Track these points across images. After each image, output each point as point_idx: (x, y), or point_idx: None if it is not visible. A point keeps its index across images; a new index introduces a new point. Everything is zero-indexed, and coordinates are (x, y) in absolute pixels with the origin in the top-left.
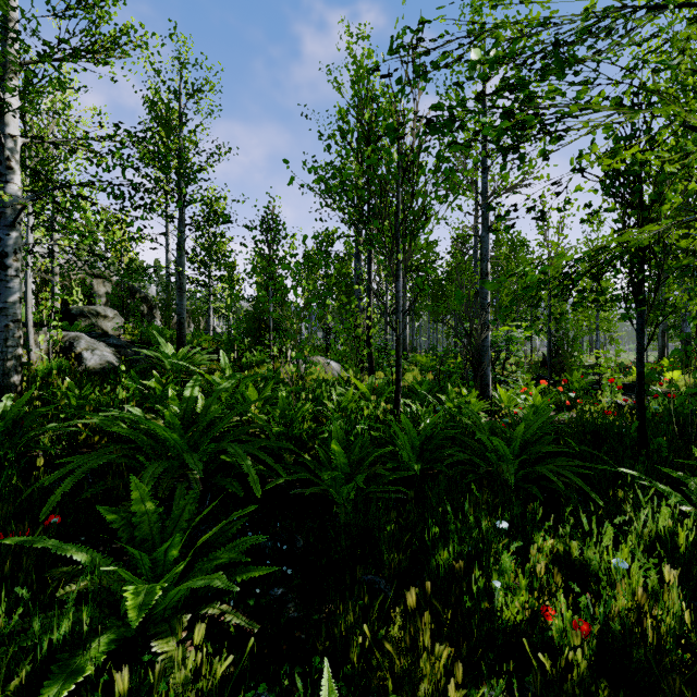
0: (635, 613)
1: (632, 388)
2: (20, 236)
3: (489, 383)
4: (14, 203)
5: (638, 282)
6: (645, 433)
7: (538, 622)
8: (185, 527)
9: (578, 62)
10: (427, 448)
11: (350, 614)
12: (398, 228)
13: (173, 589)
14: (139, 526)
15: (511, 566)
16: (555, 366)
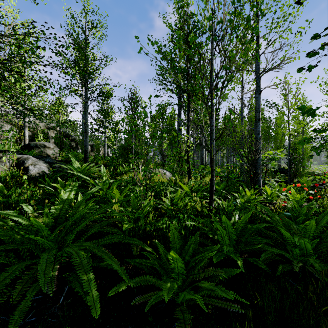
0: None
1: None
2: None
3: (260, 185)
4: None
5: None
6: None
7: None
8: None
9: None
10: (240, 239)
11: None
12: (211, 83)
13: None
14: None
15: None
16: (291, 174)
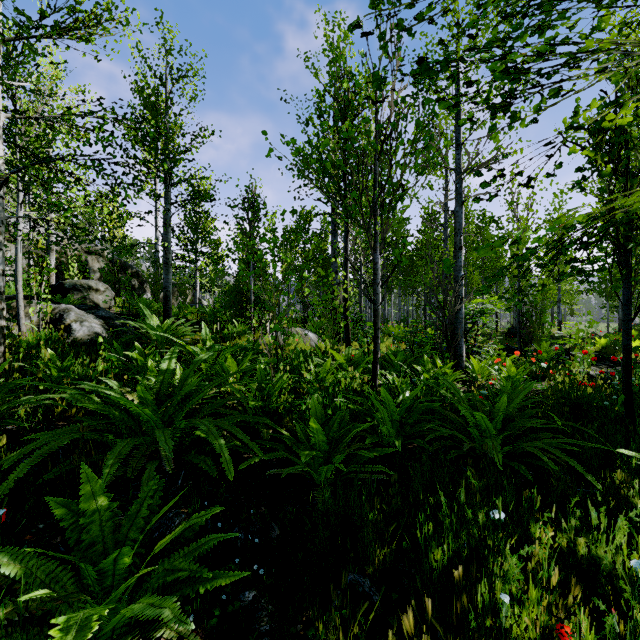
0: None
1: (599, 358)
2: (2, 210)
3: (463, 354)
4: None
5: (625, 252)
6: (632, 408)
7: None
8: (142, 526)
9: None
10: (407, 422)
11: (331, 635)
12: (375, 200)
13: (118, 614)
14: (88, 526)
15: (519, 576)
16: (524, 337)
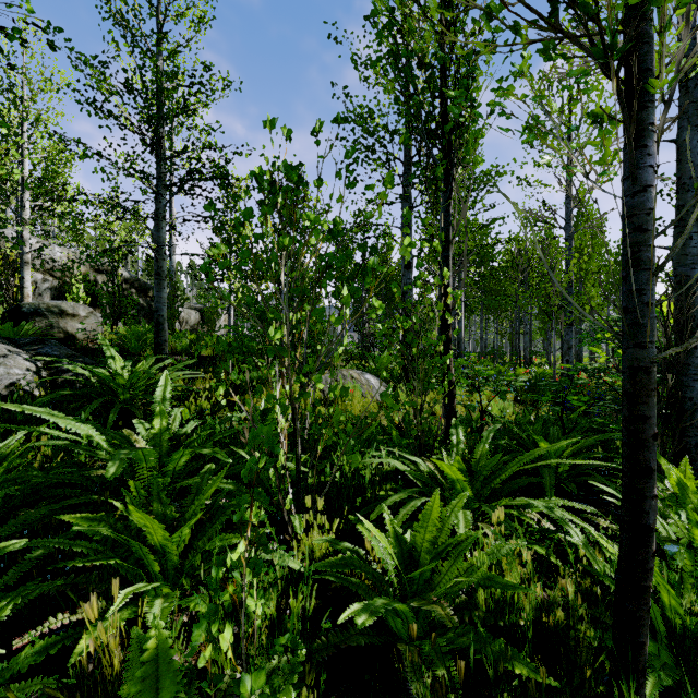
0: None
1: None
2: None
3: None
4: None
5: None
6: None
7: None
8: None
9: None
10: None
11: None
12: None
13: None
14: None
15: None
16: None
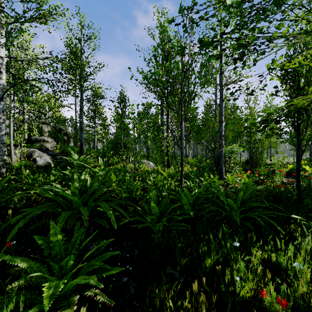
0: (311, 295)
1: (288, 174)
2: (5, 104)
3: (223, 172)
4: (2, 88)
5: (297, 124)
6: (300, 197)
7: (258, 298)
8: (77, 247)
9: (285, 4)
10: (196, 203)
11: (161, 294)
12: (181, 99)
13: (69, 283)
14: (54, 247)
15: (244, 269)
16: (253, 164)
